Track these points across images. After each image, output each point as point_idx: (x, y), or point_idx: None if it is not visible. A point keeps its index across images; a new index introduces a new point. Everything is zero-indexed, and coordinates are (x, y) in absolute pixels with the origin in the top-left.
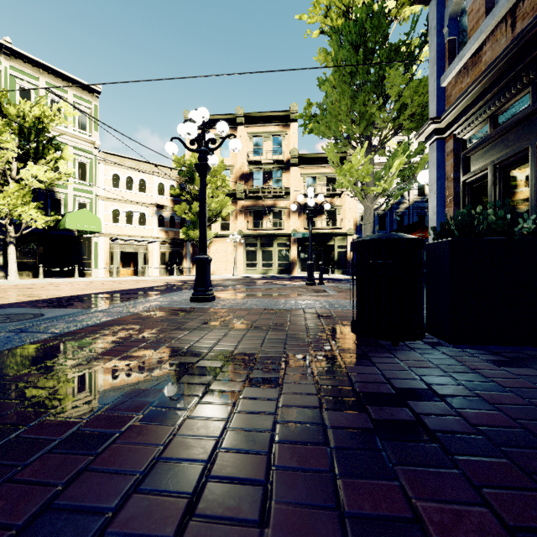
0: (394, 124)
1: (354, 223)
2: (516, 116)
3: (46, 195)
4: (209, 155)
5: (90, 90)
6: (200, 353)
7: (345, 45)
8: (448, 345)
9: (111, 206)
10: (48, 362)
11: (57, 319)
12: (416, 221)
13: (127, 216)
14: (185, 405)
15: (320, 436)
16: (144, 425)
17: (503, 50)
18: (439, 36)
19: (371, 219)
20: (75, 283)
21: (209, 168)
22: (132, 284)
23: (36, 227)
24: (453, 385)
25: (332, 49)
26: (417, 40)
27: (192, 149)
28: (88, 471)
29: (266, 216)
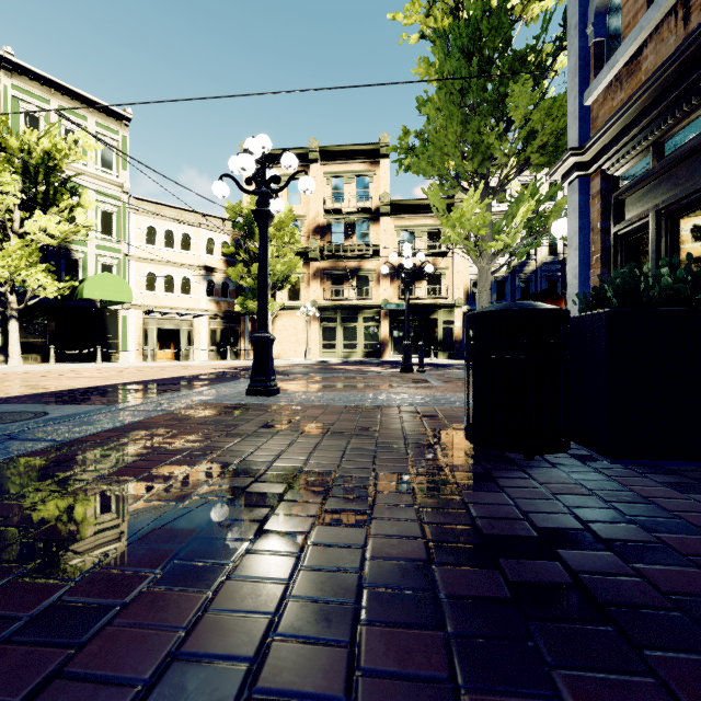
0: (519, 158)
1: (464, 291)
2: (690, 142)
3: (59, 255)
4: (271, 199)
5: (117, 116)
6: (254, 471)
7: (453, 53)
8: (604, 459)
9: (144, 269)
10: (38, 485)
11: (62, 420)
12: (546, 289)
13: (165, 282)
14: (226, 555)
15: (429, 610)
16: (162, 590)
17: (673, 52)
18: (581, 38)
19: (488, 285)
20: (96, 369)
21: (271, 216)
22: (171, 371)
23: (46, 297)
24: (620, 522)
25: (436, 59)
26: (549, 46)
27: (249, 191)
28: (65, 673)
29: (348, 282)
